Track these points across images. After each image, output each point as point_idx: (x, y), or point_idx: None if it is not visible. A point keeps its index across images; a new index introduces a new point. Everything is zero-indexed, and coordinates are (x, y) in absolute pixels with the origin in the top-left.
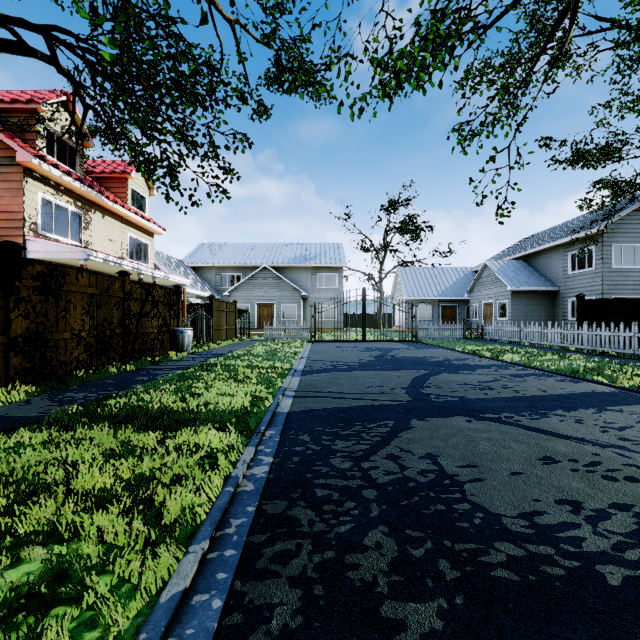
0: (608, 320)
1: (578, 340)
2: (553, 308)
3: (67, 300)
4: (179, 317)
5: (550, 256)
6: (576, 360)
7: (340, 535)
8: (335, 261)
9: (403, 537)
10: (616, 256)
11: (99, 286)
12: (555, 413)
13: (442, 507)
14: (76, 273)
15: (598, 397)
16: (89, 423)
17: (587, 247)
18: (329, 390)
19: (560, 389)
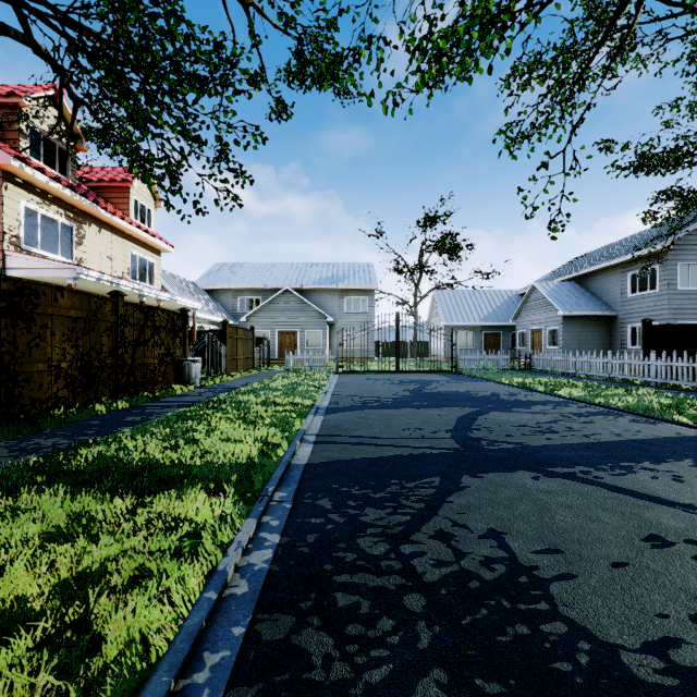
0: (678, 349)
1: (644, 372)
2: (610, 335)
3: (42, 325)
4: (185, 345)
5: (607, 277)
6: (646, 395)
7: (372, 690)
8: (365, 283)
9: (472, 695)
10: (683, 276)
11: (85, 308)
12: (642, 466)
13: (524, 629)
14: (54, 292)
15: (688, 443)
16: (44, 483)
17: (651, 266)
18: (358, 434)
19: (638, 432)
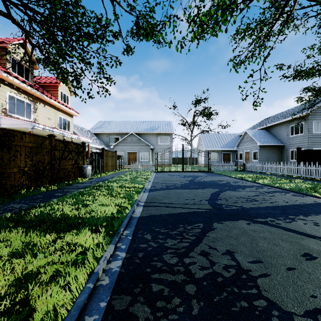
0: (313, 161)
1: (297, 171)
2: (281, 154)
3: (15, 150)
4: (84, 159)
5: (280, 127)
6: (299, 183)
7: None
8: (168, 130)
9: None
10: (315, 127)
11: (36, 142)
12: (299, 218)
13: (245, 304)
14: (21, 135)
15: (320, 206)
16: (13, 227)
17: (300, 122)
18: (164, 201)
19: (296, 201)
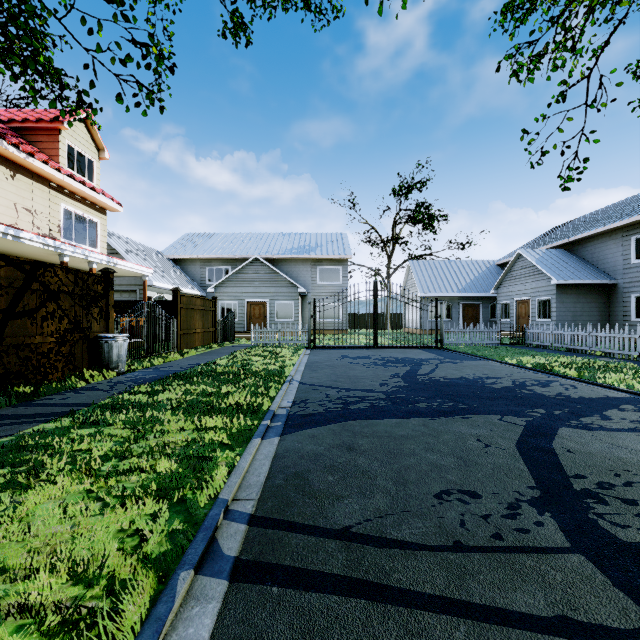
0: None
1: None
2: (608, 306)
3: None
4: (108, 317)
5: (603, 242)
6: None
7: None
8: (338, 252)
9: None
10: None
11: None
12: None
13: None
14: None
15: None
16: None
17: None
18: (342, 519)
19: None
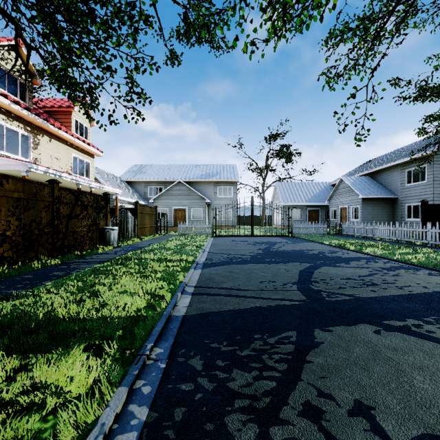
0: None
1: (422, 236)
2: (393, 211)
3: None
4: (107, 218)
5: (390, 173)
6: (429, 254)
7: None
8: (231, 177)
9: None
10: None
11: (26, 191)
12: None
13: None
14: (0, 179)
15: None
16: None
17: (423, 165)
18: (226, 286)
19: (438, 285)
